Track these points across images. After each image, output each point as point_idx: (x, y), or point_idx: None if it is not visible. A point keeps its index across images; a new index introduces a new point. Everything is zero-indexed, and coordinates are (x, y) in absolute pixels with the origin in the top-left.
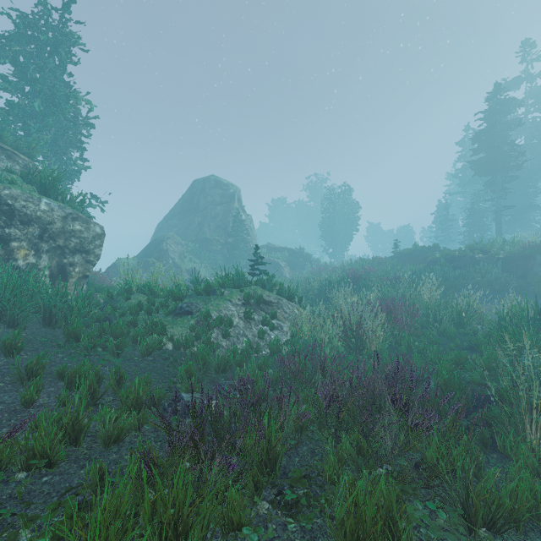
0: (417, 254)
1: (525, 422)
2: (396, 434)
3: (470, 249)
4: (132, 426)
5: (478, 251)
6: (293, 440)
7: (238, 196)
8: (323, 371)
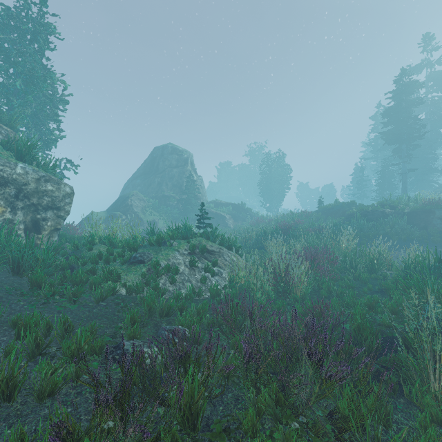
0: (337, 208)
1: (429, 372)
2: (311, 385)
3: (381, 205)
4: (66, 380)
5: (387, 206)
6: (219, 389)
7: (191, 160)
8: (251, 318)
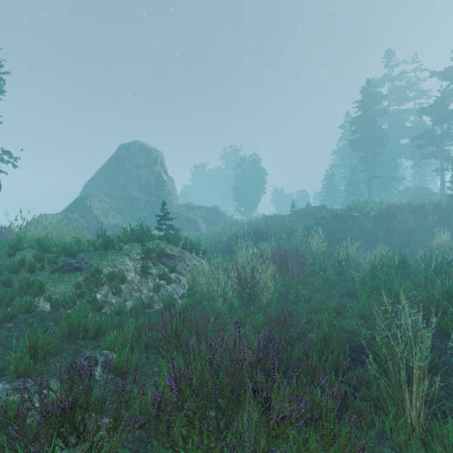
0: (309, 212)
1: (405, 396)
2: (255, 437)
3: (349, 209)
4: None
5: (355, 210)
6: (126, 452)
7: (161, 160)
8: (197, 336)
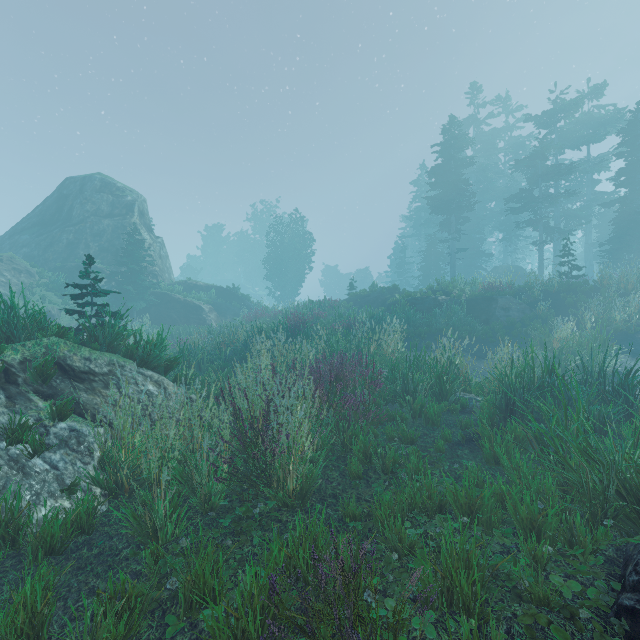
0: (375, 295)
1: None
2: None
3: (431, 291)
4: None
5: (440, 292)
6: None
7: (141, 208)
8: None
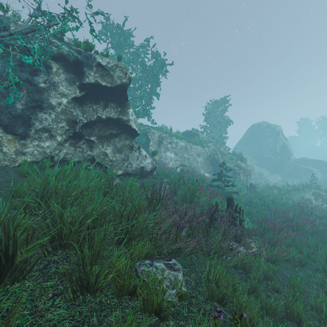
0: None
1: None
2: None
3: None
4: None
5: None
6: None
7: (281, 132)
8: None
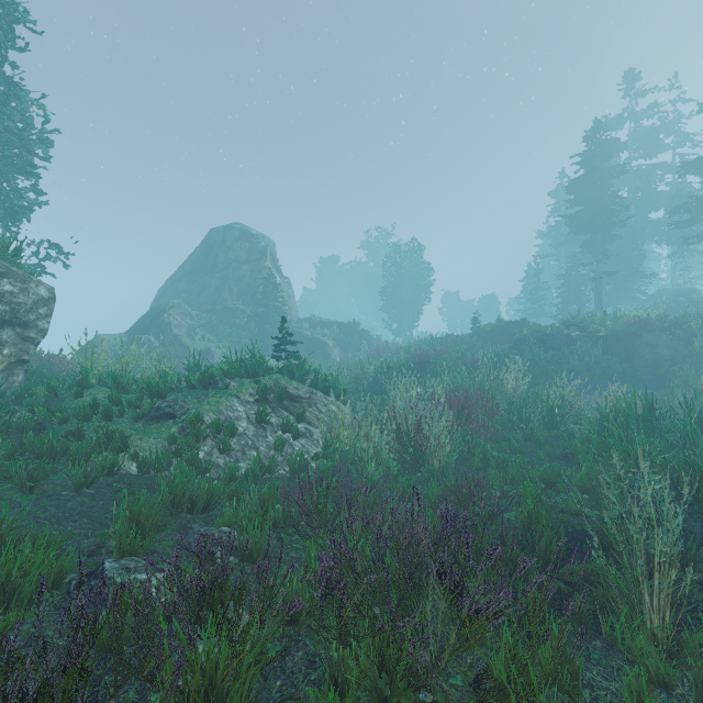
0: (501, 330)
1: (643, 593)
2: (443, 631)
3: (565, 325)
4: None
5: (574, 327)
6: (277, 646)
7: (272, 252)
8: (349, 509)
